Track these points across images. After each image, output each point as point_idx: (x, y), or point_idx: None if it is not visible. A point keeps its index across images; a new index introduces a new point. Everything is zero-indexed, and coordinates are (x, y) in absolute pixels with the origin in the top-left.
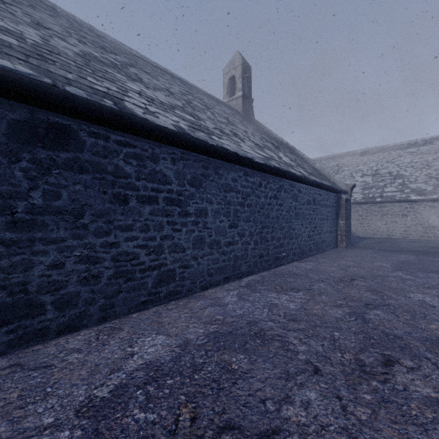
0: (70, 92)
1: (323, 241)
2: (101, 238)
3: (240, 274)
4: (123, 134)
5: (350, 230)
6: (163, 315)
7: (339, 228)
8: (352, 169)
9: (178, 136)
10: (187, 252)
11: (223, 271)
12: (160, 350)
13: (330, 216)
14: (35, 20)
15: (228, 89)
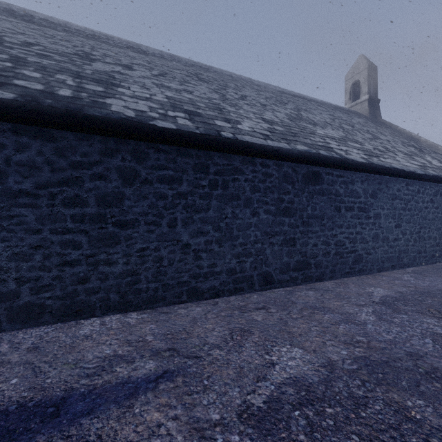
0: (324, 155)
1: None
2: (330, 231)
3: (402, 264)
4: (338, 170)
5: None
6: (365, 280)
7: None
8: None
9: (368, 166)
10: (369, 243)
11: (390, 261)
12: (386, 293)
13: None
14: (258, 102)
15: (351, 94)
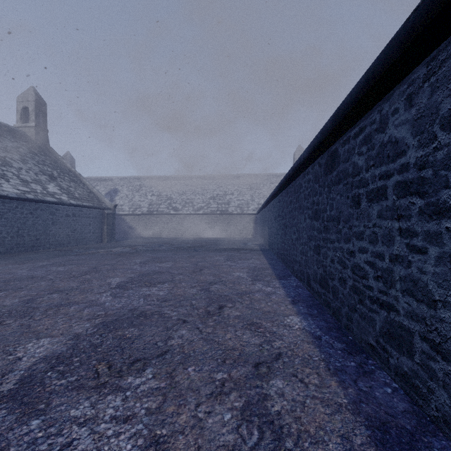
0: None
1: (85, 238)
2: None
3: None
4: None
5: (114, 232)
6: None
7: (104, 231)
8: (147, 190)
9: None
10: None
11: None
12: None
13: (94, 223)
14: None
15: (22, 116)
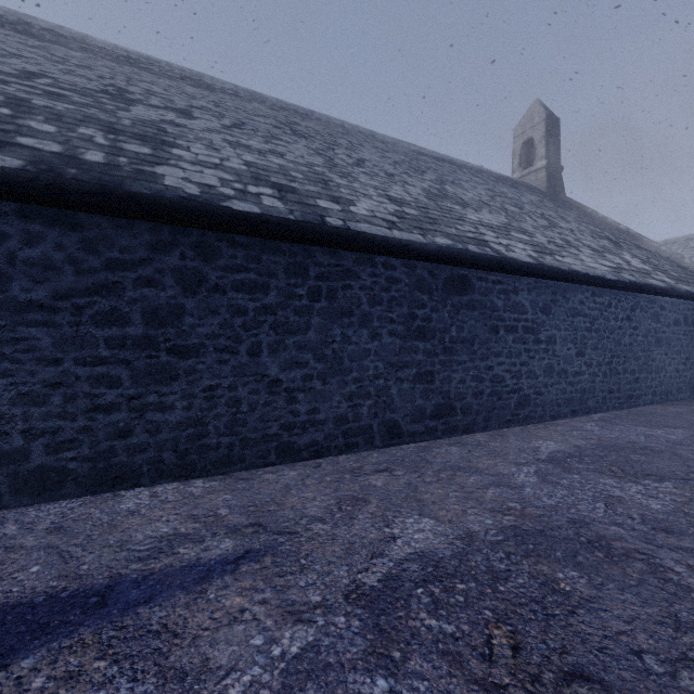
0: (474, 252)
1: None
2: (483, 362)
3: (587, 409)
4: (494, 274)
5: None
6: (532, 432)
7: None
8: None
9: (537, 268)
10: (539, 379)
11: (570, 404)
12: (558, 447)
13: None
14: (381, 169)
15: (522, 158)
